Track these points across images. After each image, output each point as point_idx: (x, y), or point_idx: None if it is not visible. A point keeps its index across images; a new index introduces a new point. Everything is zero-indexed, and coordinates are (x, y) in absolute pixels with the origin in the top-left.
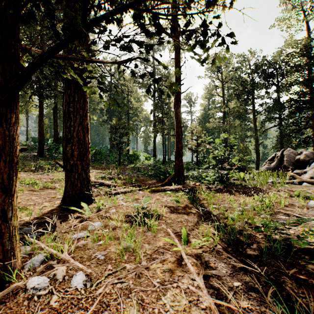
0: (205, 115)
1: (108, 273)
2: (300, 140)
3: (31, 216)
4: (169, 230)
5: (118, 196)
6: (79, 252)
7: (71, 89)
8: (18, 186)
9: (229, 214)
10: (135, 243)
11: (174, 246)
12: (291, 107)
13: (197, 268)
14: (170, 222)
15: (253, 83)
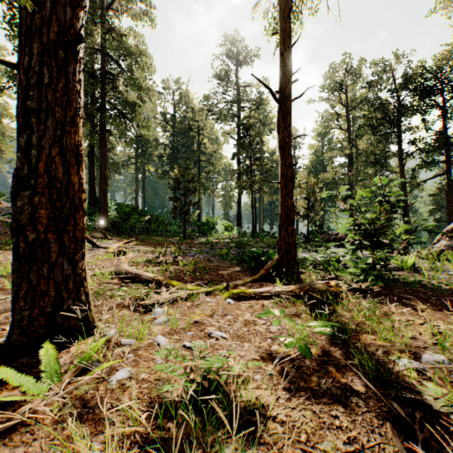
0: (317, 162)
1: None
2: None
3: None
4: None
5: (159, 312)
6: None
7: (32, 54)
8: None
9: None
10: None
11: None
12: None
13: None
14: None
15: (399, 106)
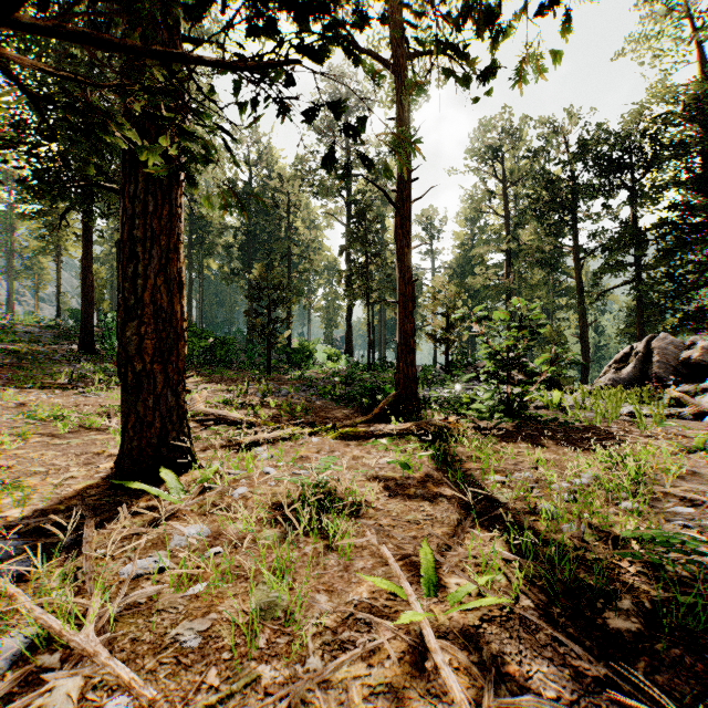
0: (464, 259)
1: (205, 700)
2: (685, 316)
3: (29, 506)
4: (385, 550)
5: (259, 450)
6: (133, 622)
7: (137, 182)
8: (18, 425)
9: (544, 502)
10: (291, 591)
11: (400, 601)
12: (662, 240)
13: (471, 680)
14: (389, 526)
15: (575, 185)
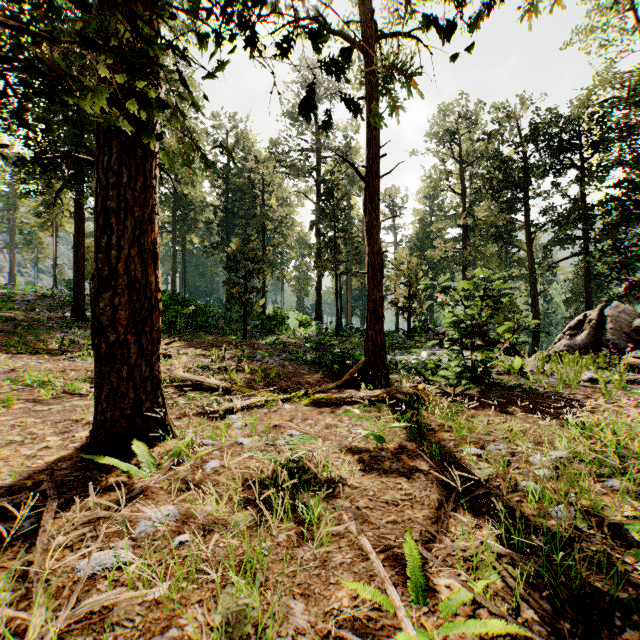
0: (423, 234)
1: None
2: (630, 285)
3: None
4: (365, 542)
5: (234, 418)
6: (80, 639)
7: (111, 153)
8: (3, 391)
9: (530, 483)
10: (263, 596)
11: (386, 611)
12: (608, 215)
13: None
14: (367, 508)
15: (526, 165)
